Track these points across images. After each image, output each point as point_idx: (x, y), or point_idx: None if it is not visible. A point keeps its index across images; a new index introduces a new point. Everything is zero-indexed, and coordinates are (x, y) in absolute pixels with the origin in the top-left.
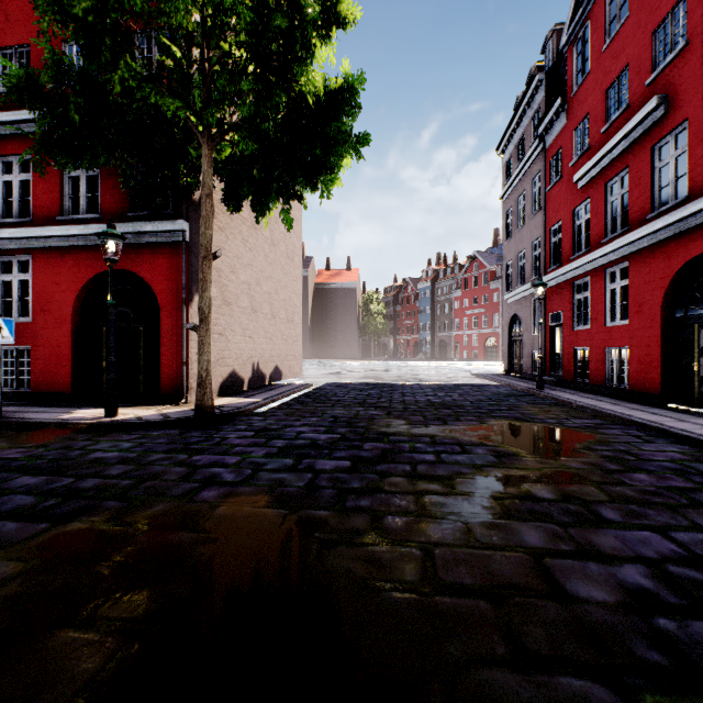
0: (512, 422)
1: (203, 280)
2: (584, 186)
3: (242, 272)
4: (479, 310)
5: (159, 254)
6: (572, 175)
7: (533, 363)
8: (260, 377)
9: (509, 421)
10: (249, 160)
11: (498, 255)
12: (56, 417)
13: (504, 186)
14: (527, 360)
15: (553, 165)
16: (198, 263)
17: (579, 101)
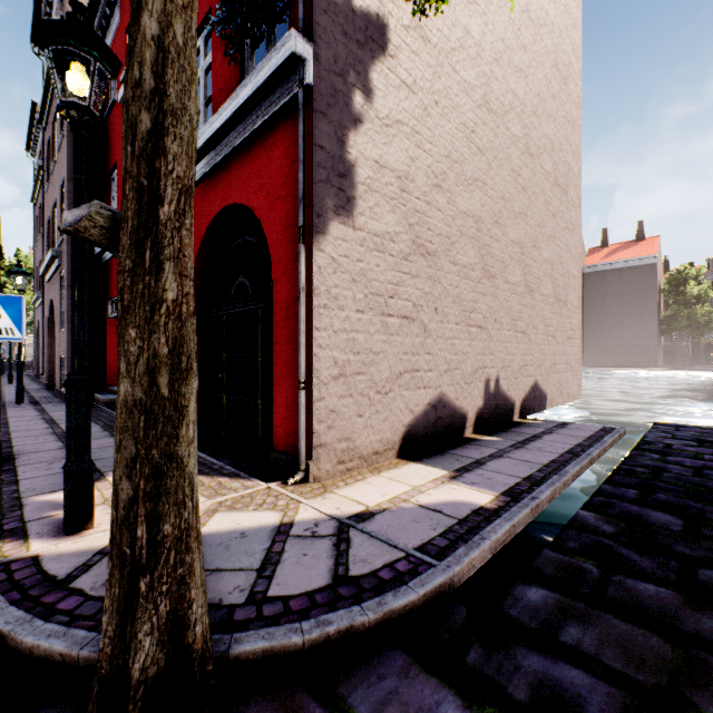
0: None
1: None
2: None
3: (460, 193)
4: None
5: (270, 147)
6: None
7: None
8: (502, 406)
9: None
10: None
11: None
12: (30, 498)
13: None
14: None
15: None
16: (340, 145)
17: None
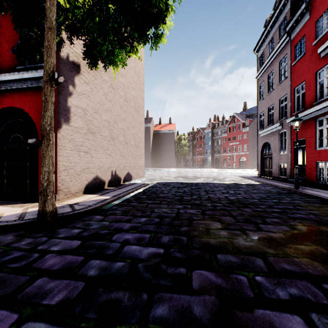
0: (319, 227)
1: (45, 101)
2: (327, 54)
3: (103, 114)
4: (236, 143)
5: (37, 95)
6: (315, 50)
7: (280, 170)
8: (117, 179)
9: (314, 225)
10: (90, 6)
11: (246, 115)
12: None
13: (258, 70)
14: (276, 169)
15: (296, 49)
16: (65, 101)
17: (321, 0)
